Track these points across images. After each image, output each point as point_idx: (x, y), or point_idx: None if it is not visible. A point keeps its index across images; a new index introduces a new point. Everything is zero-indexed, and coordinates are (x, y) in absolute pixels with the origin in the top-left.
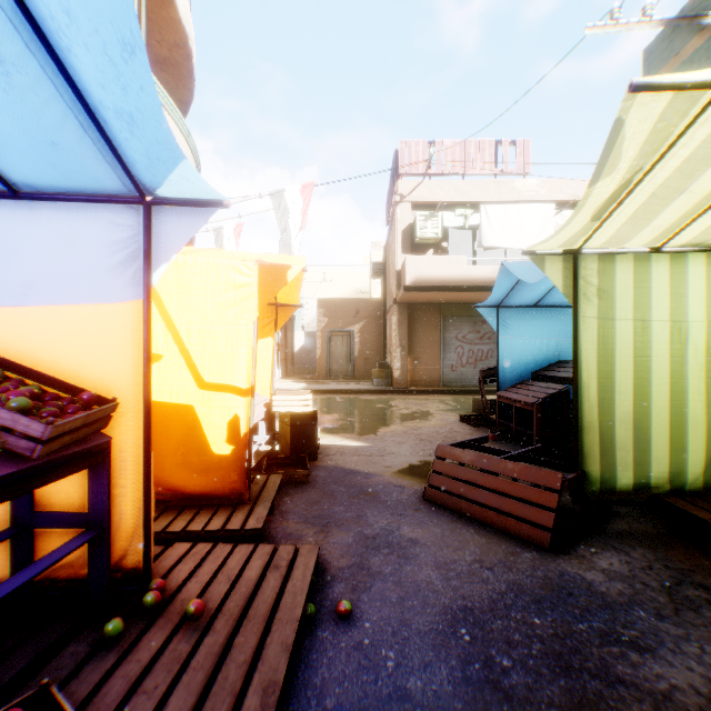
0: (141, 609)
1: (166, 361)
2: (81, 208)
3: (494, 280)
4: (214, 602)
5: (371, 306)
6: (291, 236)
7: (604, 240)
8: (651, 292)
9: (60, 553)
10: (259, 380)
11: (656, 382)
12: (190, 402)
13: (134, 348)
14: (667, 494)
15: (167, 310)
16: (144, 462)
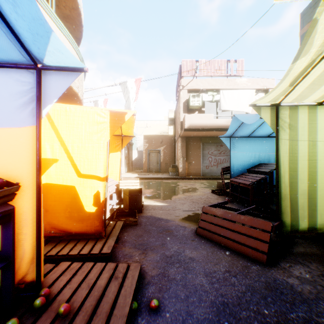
0: (34, 308)
1: (60, 162)
2: (0, 71)
3: (227, 125)
4: (78, 302)
5: (168, 138)
6: (130, 103)
7: (294, 97)
8: (317, 126)
9: None
10: (113, 173)
11: (319, 173)
12: (73, 184)
13: (32, 153)
14: None
15: (61, 135)
16: (37, 220)
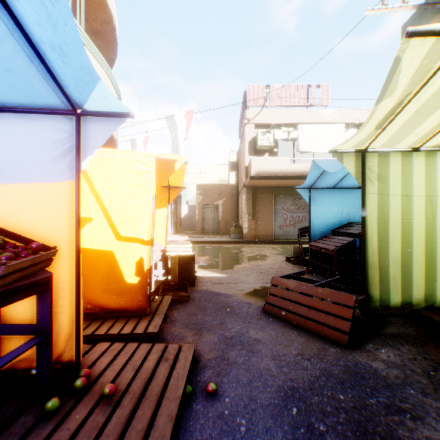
0: (73, 390)
1: (95, 222)
2: (33, 117)
3: (307, 172)
4: (123, 385)
5: (229, 188)
6: (179, 144)
7: (383, 142)
8: (413, 177)
9: (14, 354)
10: (158, 235)
11: (415, 236)
12: (111, 249)
13: (70, 212)
14: (423, 309)
15: (96, 189)
16: (76, 290)
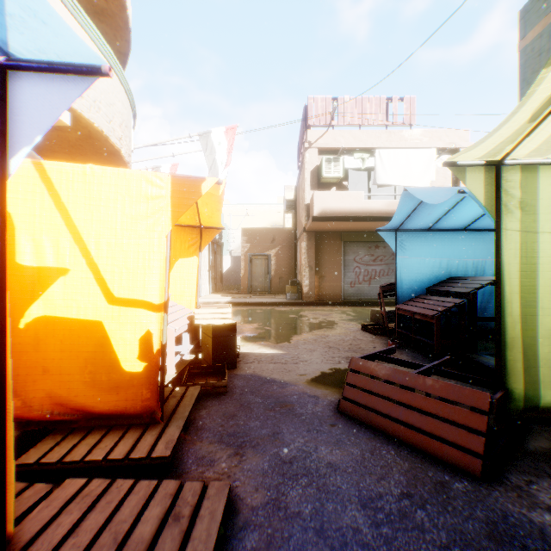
0: None
1: (73, 275)
2: None
3: (387, 212)
4: None
5: (285, 234)
6: (217, 171)
7: (533, 147)
8: None
9: None
10: (185, 295)
11: None
12: (99, 318)
13: None
14: None
15: (74, 222)
16: None
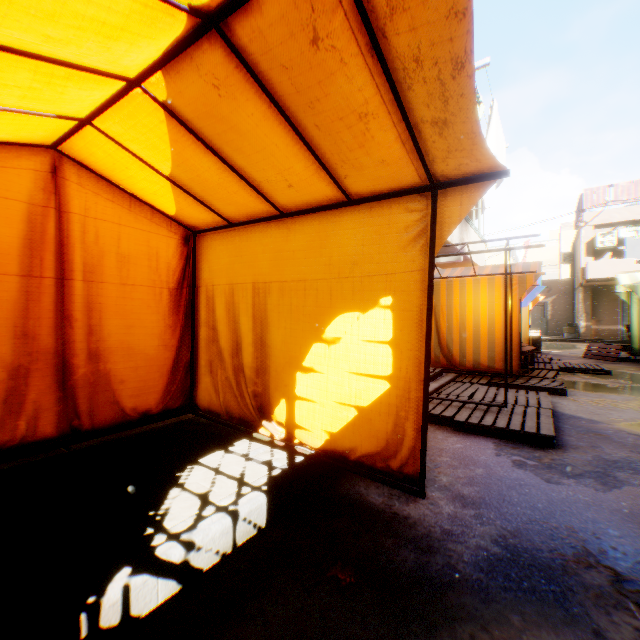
0: None
1: None
2: None
3: None
4: None
5: (560, 284)
6: None
7: None
8: None
9: None
10: None
11: None
12: None
13: None
14: None
15: None
16: None
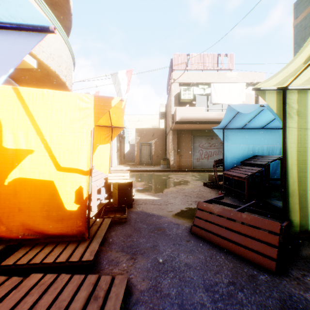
0: None
1: (36, 154)
2: None
3: (218, 118)
4: None
5: (160, 131)
6: (121, 95)
7: (305, 79)
8: None
9: None
10: (103, 165)
11: None
12: (51, 179)
13: None
14: None
15: (37, 122)
16: None
